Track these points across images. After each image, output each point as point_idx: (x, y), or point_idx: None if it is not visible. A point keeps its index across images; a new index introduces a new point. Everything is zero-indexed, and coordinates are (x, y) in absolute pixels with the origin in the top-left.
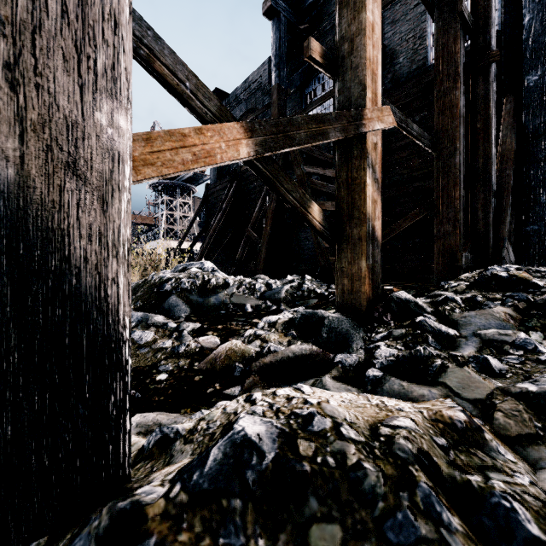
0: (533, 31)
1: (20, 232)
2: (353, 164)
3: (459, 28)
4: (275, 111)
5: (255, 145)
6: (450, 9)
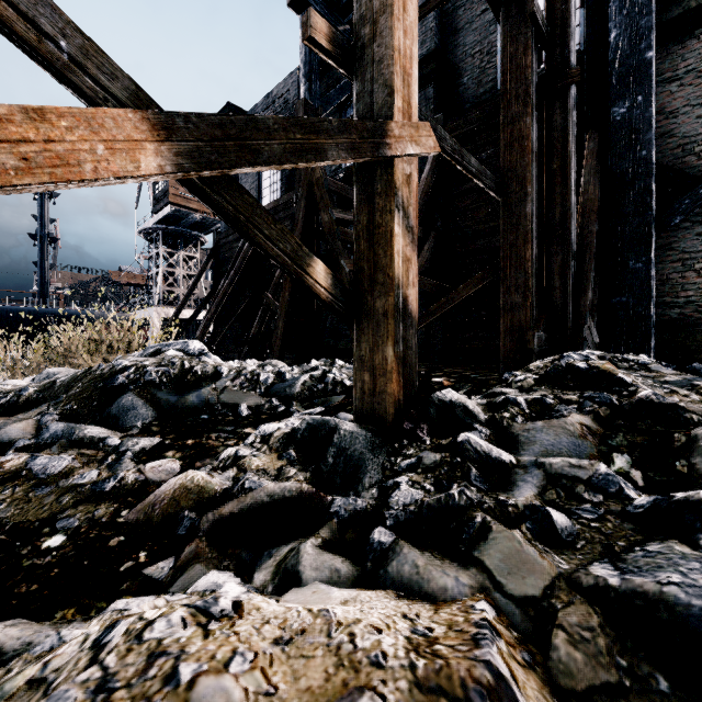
0: (620, 51)
1: None
2: (376, 203)
3: (530, 35)
4: None
5: (176, 155)
6: (519, 9)
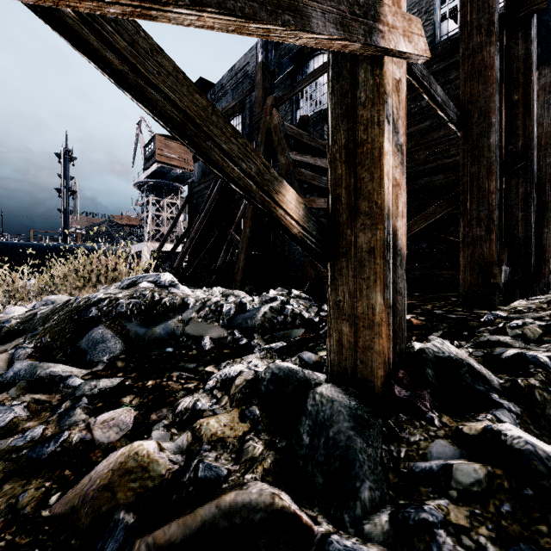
0: None
1: None
2: (359, 116)
3: None
4: (259, 93)
5: None
6: None
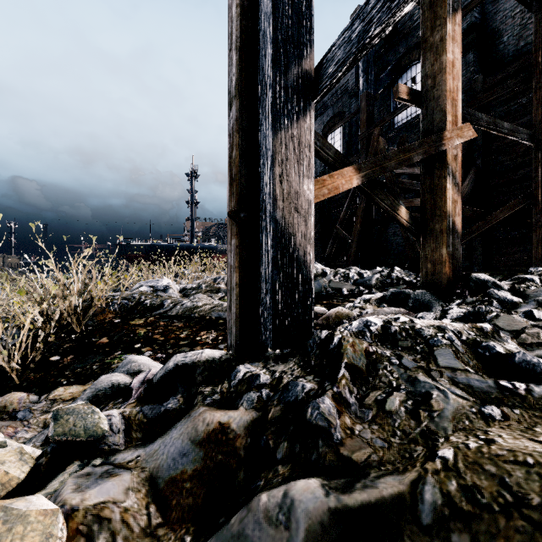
0: None
1: (283, 235)
2: (435, 173)
3: None
4: (363, 117)
5: (361, 177)
6: None
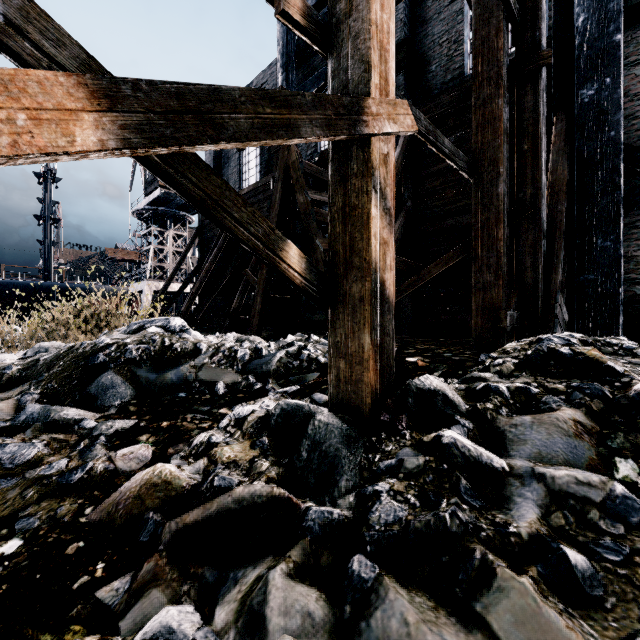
0: (588, 34)
1: None
2: (352, 184)
3: (502, 17)
4: None
5: (122, 127)
6: None
